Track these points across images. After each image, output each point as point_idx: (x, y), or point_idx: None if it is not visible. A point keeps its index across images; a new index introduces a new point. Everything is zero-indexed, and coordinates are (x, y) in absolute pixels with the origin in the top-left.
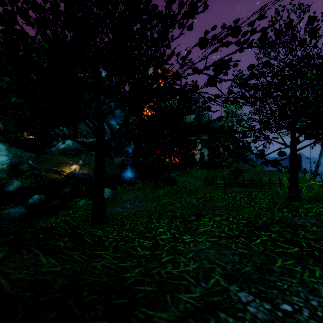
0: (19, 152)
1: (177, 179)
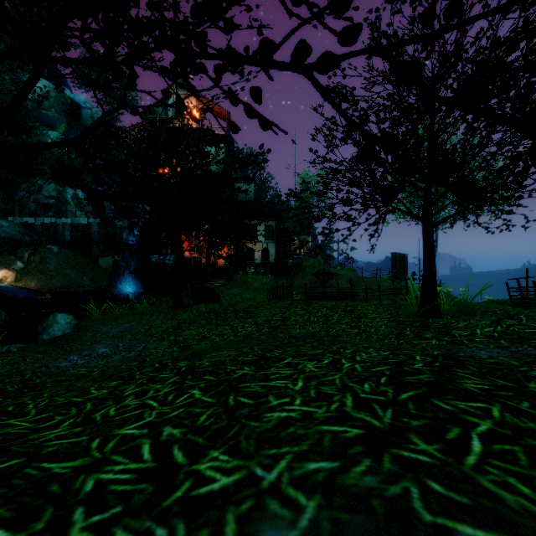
0: None
1: (222, 293)
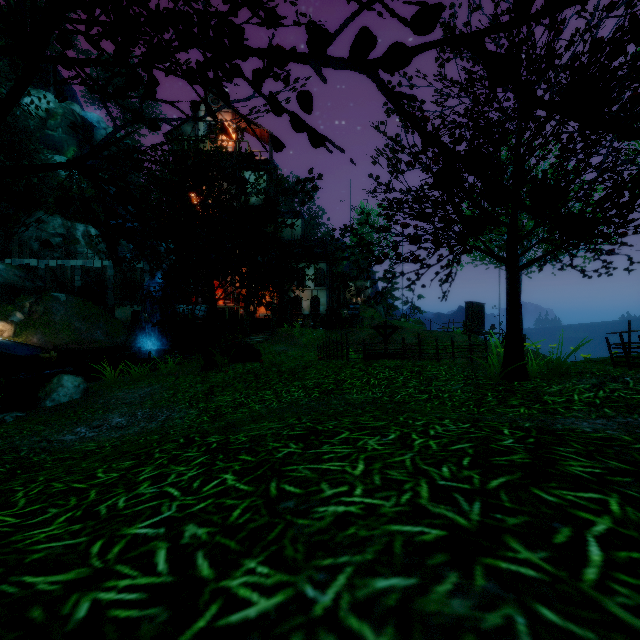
0: None
1: (263, 350)
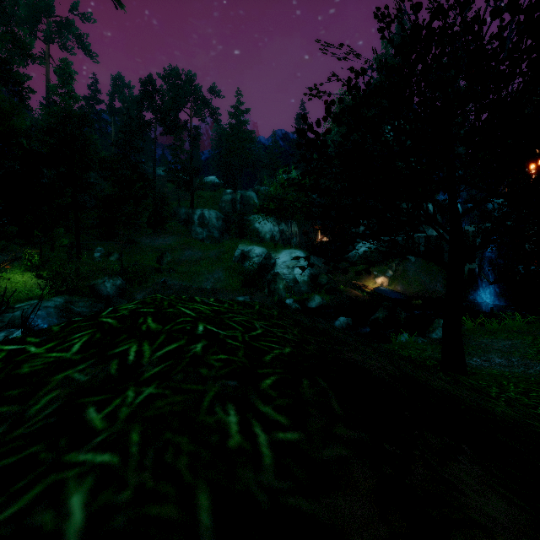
0: (315, 260)
1: None
